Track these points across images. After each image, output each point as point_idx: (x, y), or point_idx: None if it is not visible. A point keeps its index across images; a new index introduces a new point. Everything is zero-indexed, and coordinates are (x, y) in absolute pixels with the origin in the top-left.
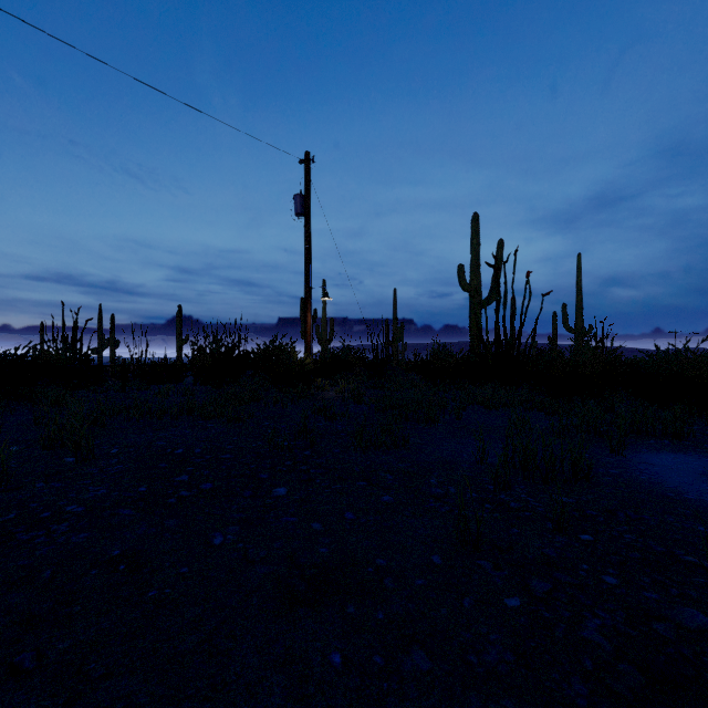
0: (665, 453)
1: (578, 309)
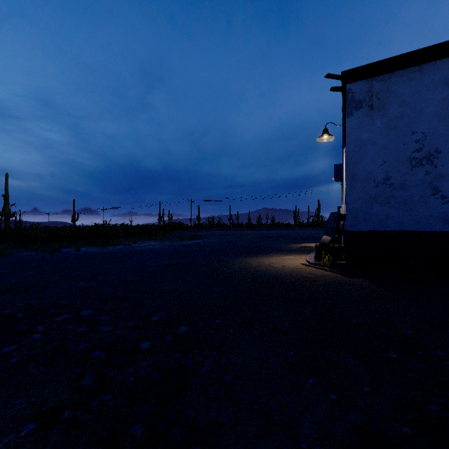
0: (66, 249)
1: (6, 203)
